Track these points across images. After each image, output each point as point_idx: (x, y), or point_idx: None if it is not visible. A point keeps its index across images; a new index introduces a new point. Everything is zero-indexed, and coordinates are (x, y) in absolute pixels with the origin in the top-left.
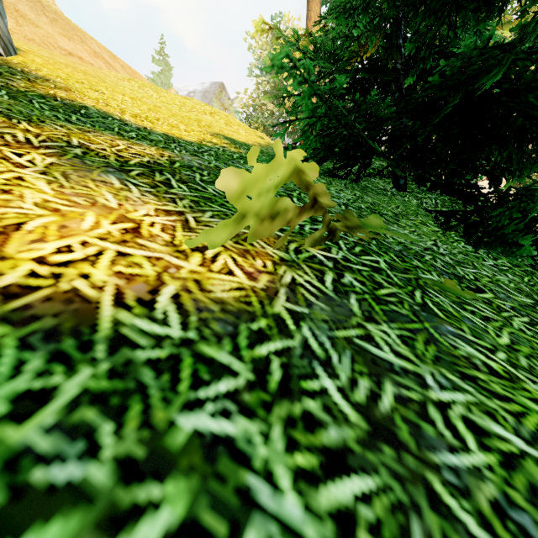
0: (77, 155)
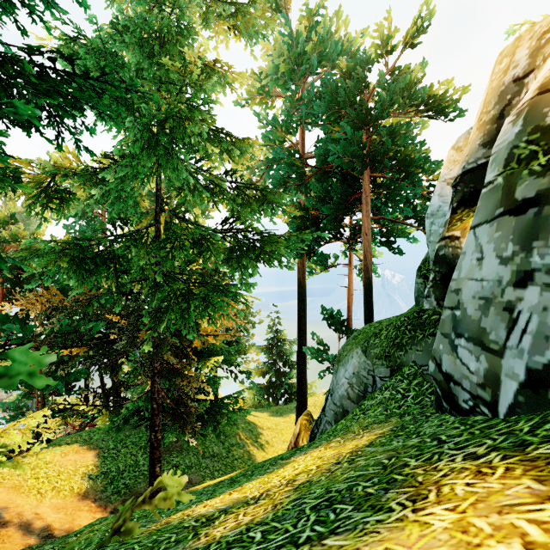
0: (248, 501)
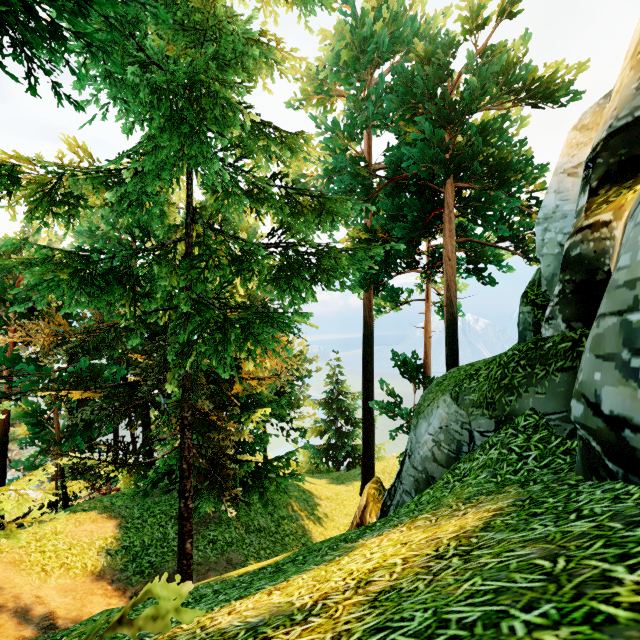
0: (293, 614)
